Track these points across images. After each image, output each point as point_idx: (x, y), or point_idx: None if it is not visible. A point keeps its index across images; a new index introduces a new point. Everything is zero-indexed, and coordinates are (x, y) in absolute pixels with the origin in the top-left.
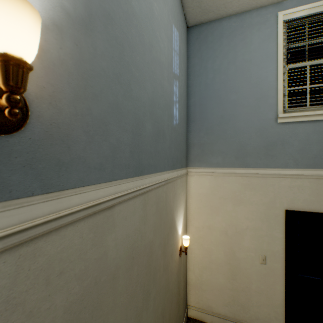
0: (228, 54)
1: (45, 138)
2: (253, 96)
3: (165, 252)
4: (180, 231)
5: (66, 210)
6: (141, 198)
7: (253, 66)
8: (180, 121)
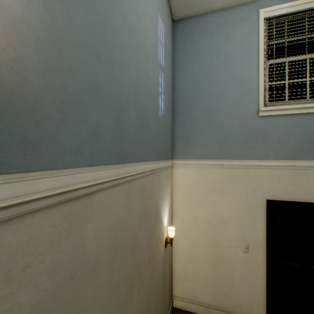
0: (212, 48)
1: (4, 108)
2: (236, 90)
3: (150, 243)
4: (165, 222)
5: (33, 194)
6: (124, 187)
7: (236, 61)
8: (165, 113)
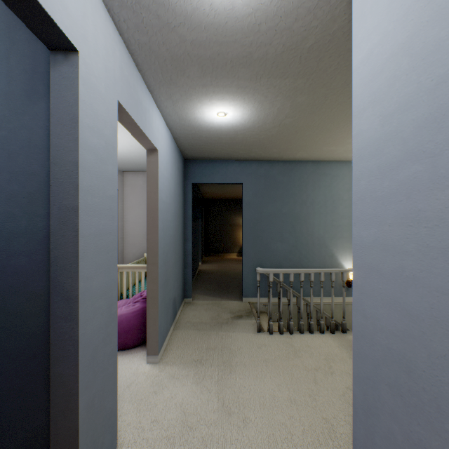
0: None
1: None
2: None
3: None
4: None
5: None
6: None
7: None
8: None
